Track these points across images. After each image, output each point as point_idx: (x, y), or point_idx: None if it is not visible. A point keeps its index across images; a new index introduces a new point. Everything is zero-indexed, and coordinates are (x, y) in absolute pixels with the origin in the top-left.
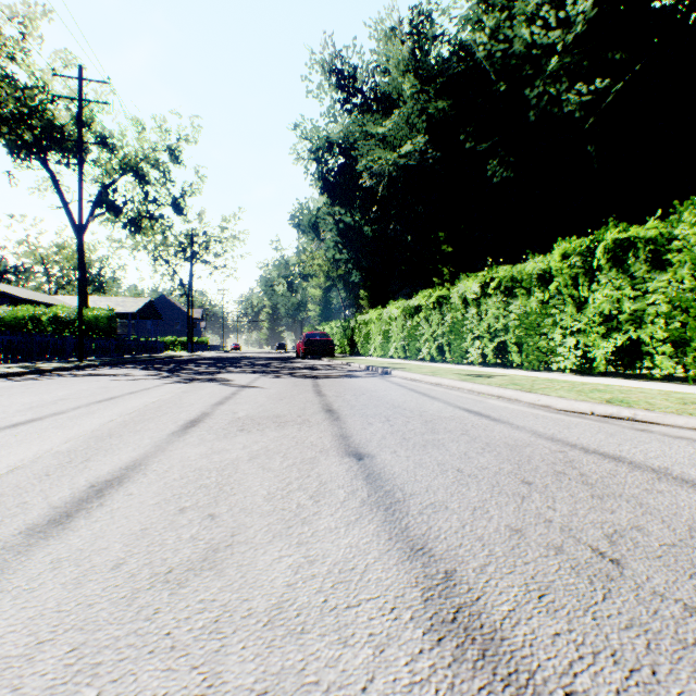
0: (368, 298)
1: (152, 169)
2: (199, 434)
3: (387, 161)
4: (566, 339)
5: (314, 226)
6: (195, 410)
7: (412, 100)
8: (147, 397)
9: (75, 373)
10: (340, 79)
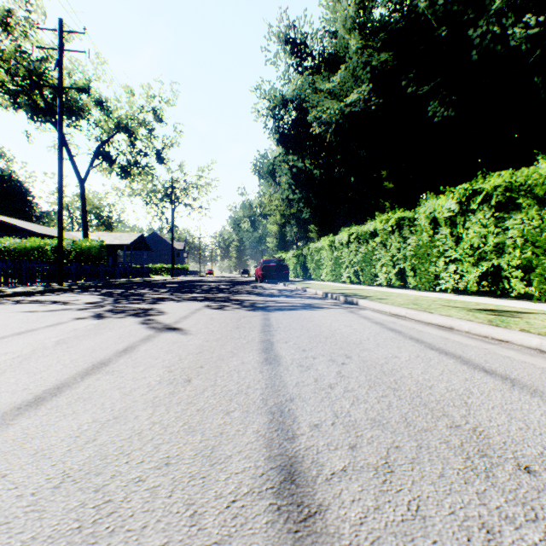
0: (316, 231)
1: (140, 127)
2: None
3: (334, 111)
4: None
5: (272, 173)
6: None
7: (357, 55)
8: None
9: (24, 299)
10: (293, 46)
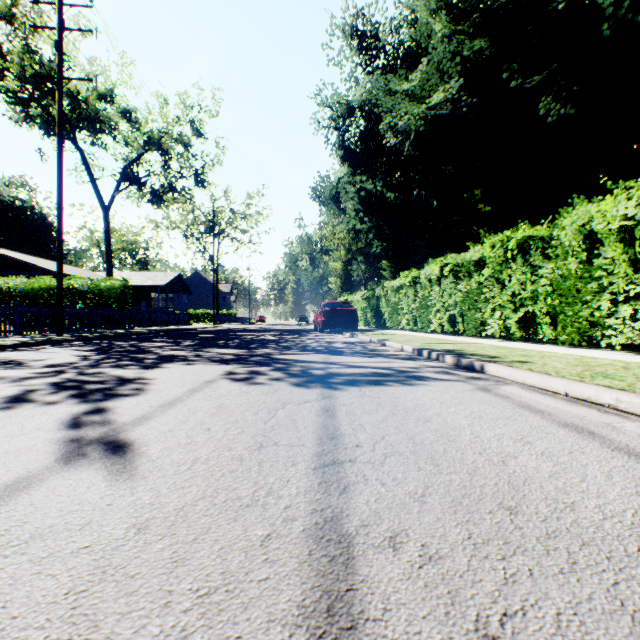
0: (390, 268)
1: (175, 143)
2: None
3: (414, 116)
4: None
5: (335, 198)
6: None
7: (443, 43)
8: None
9: None
10: (362, 40)
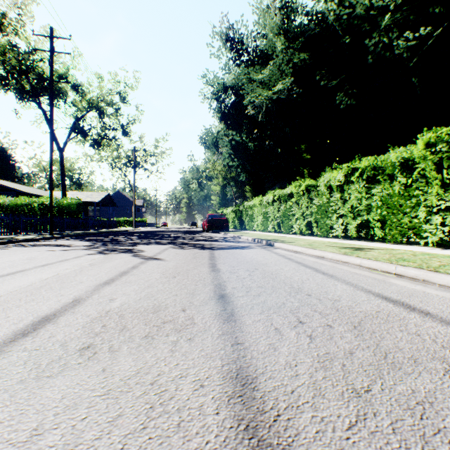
0: (251, 191)
1: (108, 106)
2: (9, 362)
3: (265, 97)
4: (430, 217)
5: (215, 144)
6: (71, 294)
7: (282, 54)
8: (49, 271)
9: (34, 243)
10: (233, 44)
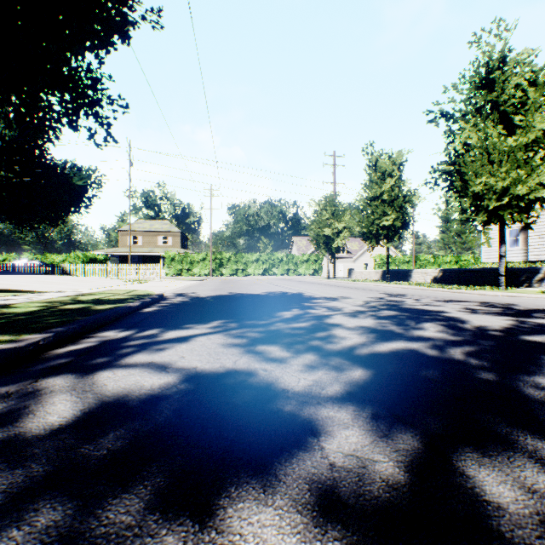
0: None
1: None
2: None
3: None
4: None
5: None
6: None
7: None
8: None
9: None
10: None
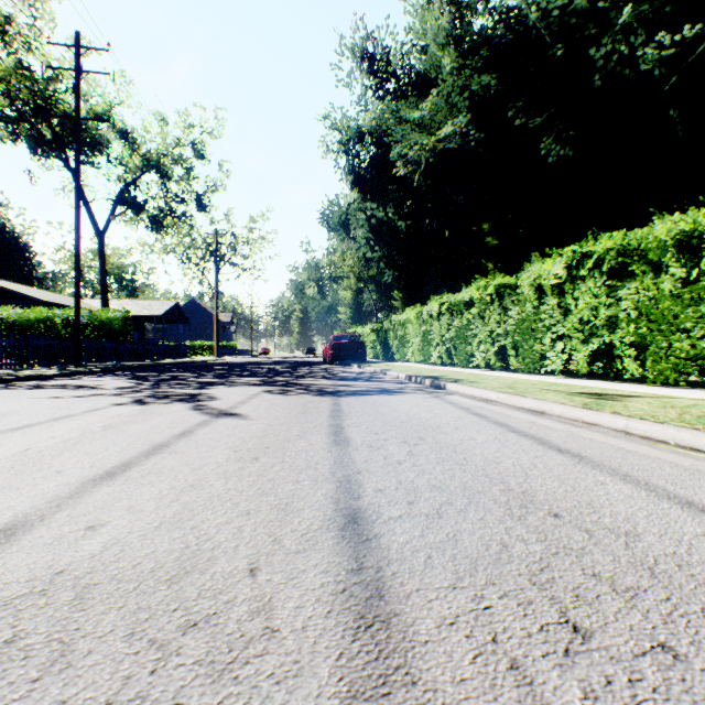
0: (401, 299)
1: (175, 165)
2: None
3: (424, 147)
4: None
5: (345, 224)
6: (10, 508)
7: (452, 77)
8: (14, 443)
9: (39, 384)
10: (372, 64)
